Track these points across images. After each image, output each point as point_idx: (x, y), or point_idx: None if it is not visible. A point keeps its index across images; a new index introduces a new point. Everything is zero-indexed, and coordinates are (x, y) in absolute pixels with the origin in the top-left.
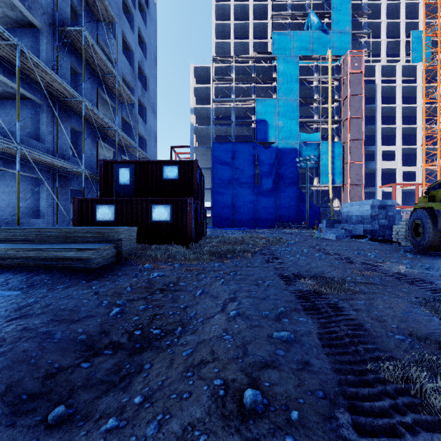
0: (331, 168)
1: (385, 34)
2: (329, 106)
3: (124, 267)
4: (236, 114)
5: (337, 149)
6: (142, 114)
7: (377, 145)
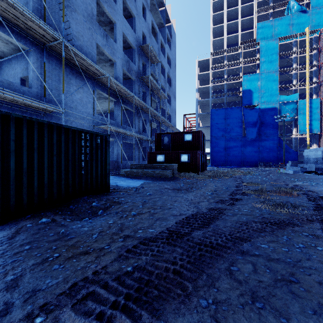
0: (308, 120)
1: None
2: (307, 71)
3: (175, 178)
4: (227, 87)
5: (315, 104)
6: (168, 100)
7: None
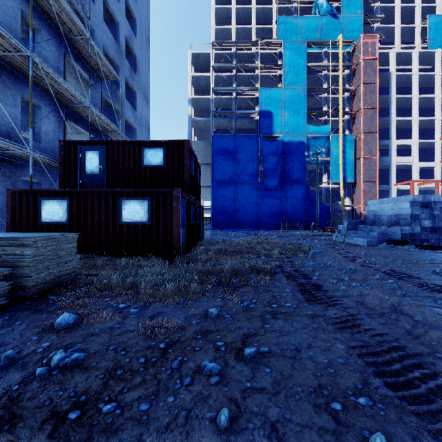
0: (342, 164)
1: (399, 20)
2: (340, 96)
3: (18, 320)
4: (237, 105)
5: (349, 142)
6: (131, 100)
7: (392, 138)
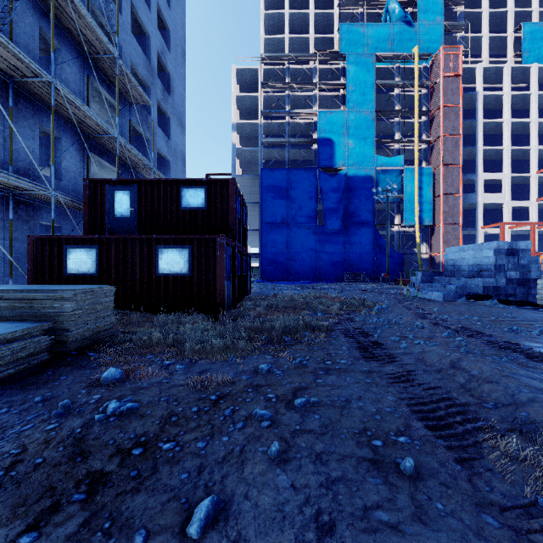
0: (417, 202)
1: (487, 28)
2: (416, 120)
3: (62, 376)
4: (291, 131)
5: (426, 177)
6: (164, 127)
7: (479, 172)
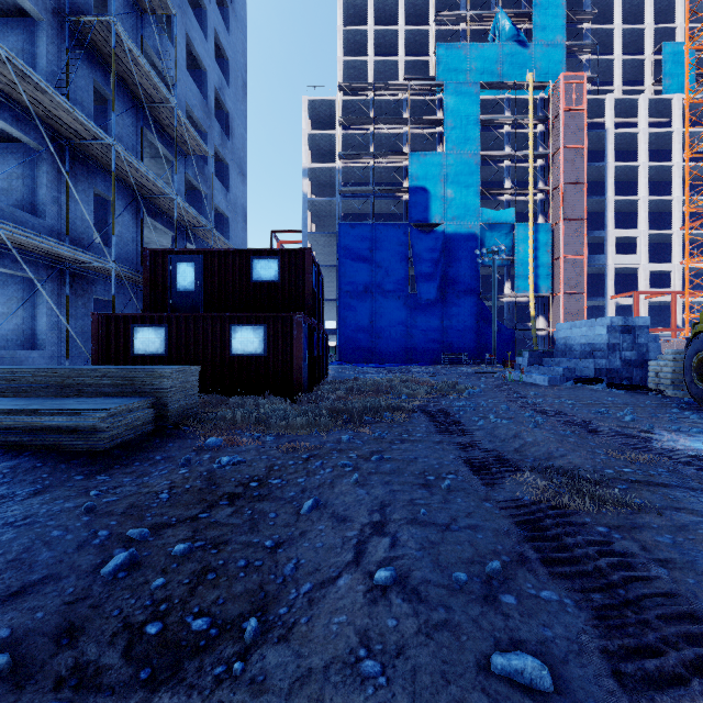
0: (532, 266)
1: (620, 48)
2: (530, 165)
3: (169, 443)
4: (376, 178)
5: (543, 235)
6: (222, 176)
7: (608, 228)
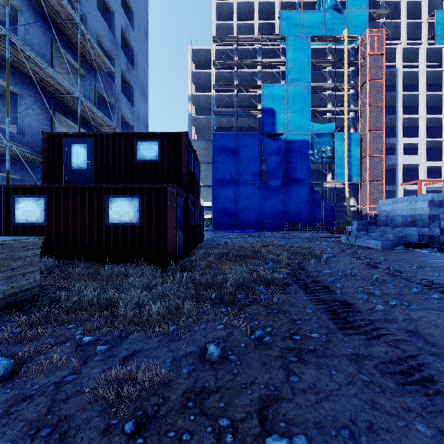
0: (347, 163)
1: (405, 15)
2: (345, 92)
3: None
4: (239, 103)
5: (354, 141)
6: (128, 95)
7: (399, 137)
